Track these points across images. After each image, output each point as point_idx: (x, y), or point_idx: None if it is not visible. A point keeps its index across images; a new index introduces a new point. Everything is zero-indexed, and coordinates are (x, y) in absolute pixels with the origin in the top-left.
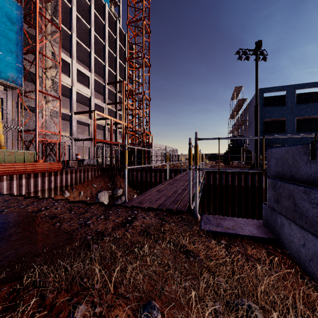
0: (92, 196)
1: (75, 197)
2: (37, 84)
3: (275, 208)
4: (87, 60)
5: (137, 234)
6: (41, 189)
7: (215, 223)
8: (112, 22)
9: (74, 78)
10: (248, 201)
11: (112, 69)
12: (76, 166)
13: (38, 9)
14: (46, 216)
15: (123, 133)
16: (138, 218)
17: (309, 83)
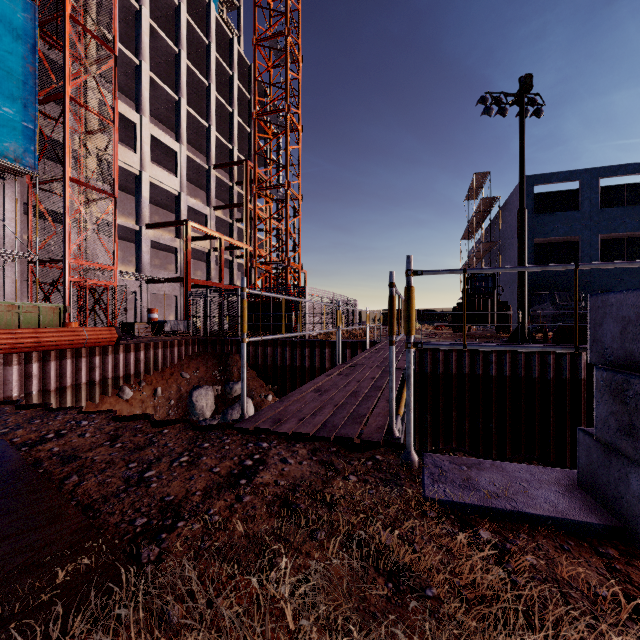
0: (181, 396)
1: (144, 400)
2: (67, 165)
3: (623, 450)
4: (172, 118)
5: (265, 510)
6: (74, 382)
7: (459, 479)
8: (223, 40)
9: (145, 155)
10: (505, 408)
11: (224, 137)
12: (148, 334)
13: (68, 10)
14: (53, 455)
15: (247, 267)
16: (271, 463)
17: (627, 164)
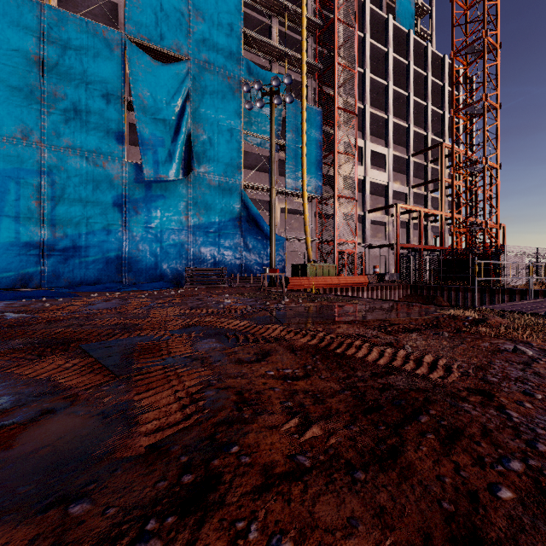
0: None
1: None
2: (335, 189)
3: None
4: (381, 130)
5: None
6: None
7: None
8: (418, 51)
9: (367, 165)
10: None
11: (418, 125)
12: (374, 282)
13: (336, 105)
14: None
15: (442, 230)
16: None
17: None
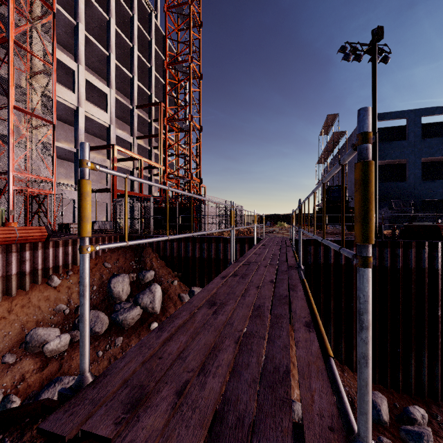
0: (102, 283)
1: (71, 286)
2: (11, 95)
3: None
4: (104, 70)
5: None
6: (5, 274)
7: None
8: (144, 15)
9: (81, 95)
10: None
11: (145, 87)
12: None
13: None
14: None
15: (161, 182)
16: None
17: (441, 106)
